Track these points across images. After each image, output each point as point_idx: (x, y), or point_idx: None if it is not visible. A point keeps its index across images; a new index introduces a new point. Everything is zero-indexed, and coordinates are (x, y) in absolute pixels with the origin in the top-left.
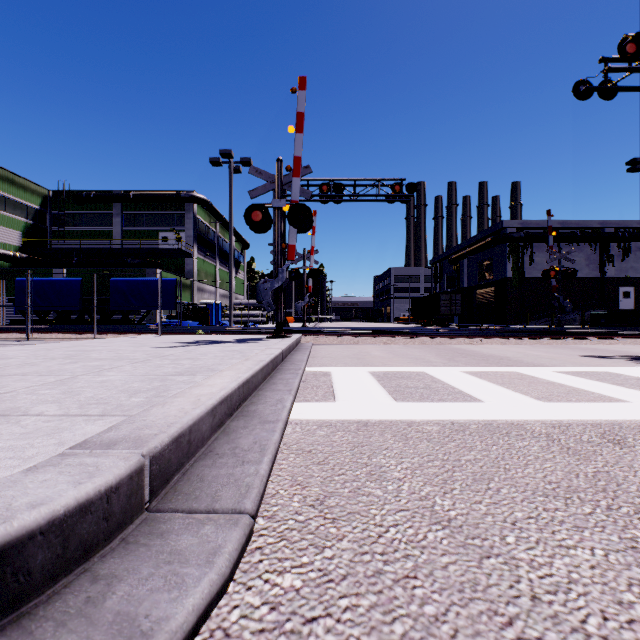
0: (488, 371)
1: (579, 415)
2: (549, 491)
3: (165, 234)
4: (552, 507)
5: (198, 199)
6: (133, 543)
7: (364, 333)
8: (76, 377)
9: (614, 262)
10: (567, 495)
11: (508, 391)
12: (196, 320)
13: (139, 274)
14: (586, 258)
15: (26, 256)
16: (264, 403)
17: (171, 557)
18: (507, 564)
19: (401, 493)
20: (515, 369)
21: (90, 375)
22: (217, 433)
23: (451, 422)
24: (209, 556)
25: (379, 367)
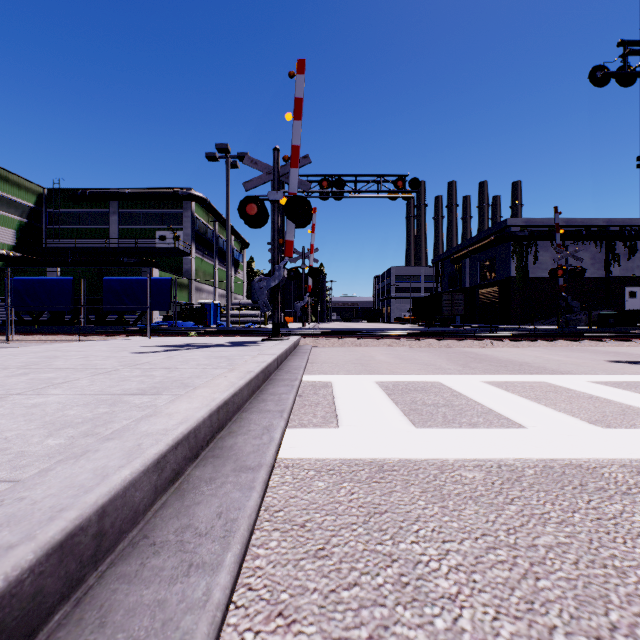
0: (513, 381)
1: None
2: None
3: (162, 233)
4: None
5: (196, 197)
6: None
7: (366, 335)
8: (5, 398)
9: (620, 261)
10: None
11: (549, 410)
12: (193, 320)
13: (135, 273)
14: (591, 257)
15: (20, 255)
16: (246, 433)
17: None
18: None
19: None
20: (543, 378)
21: (26, 394)
22: (167, 493)
23: (496, 463)
24: None
25: (387, 376)
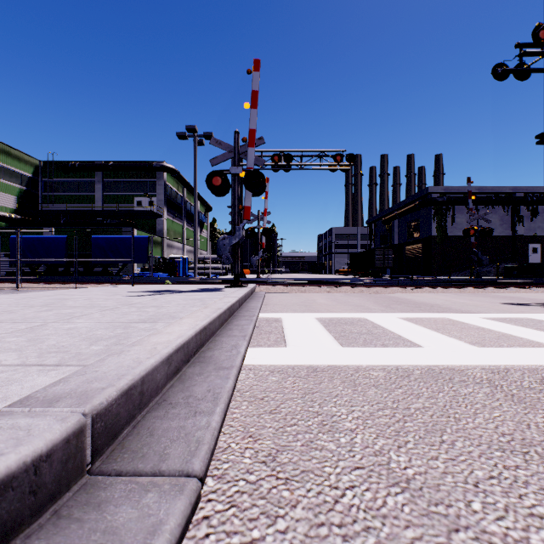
0: (422, 317)
1: (514, 360)
2: (504, 444)
3: (139, 198)
4: (512, 464)
5: (168, 168)
6: (65, 517)
7: (310, 283)
8: (46, 324)
9: (524, 222)
10: (524, 449)
11: (443, 336)
12: (166, 272)
13: (117, 232)
14: (500, 219)
15: (20, 217)
16: (220, 349)
17: (104, 538)
18: (479, 540)
19: (354, 447)
20: (446, 315)
21: (60, 322)
22: (173, 380)
23: (395, 367)
24: (147, 536)
25: (324, 314)
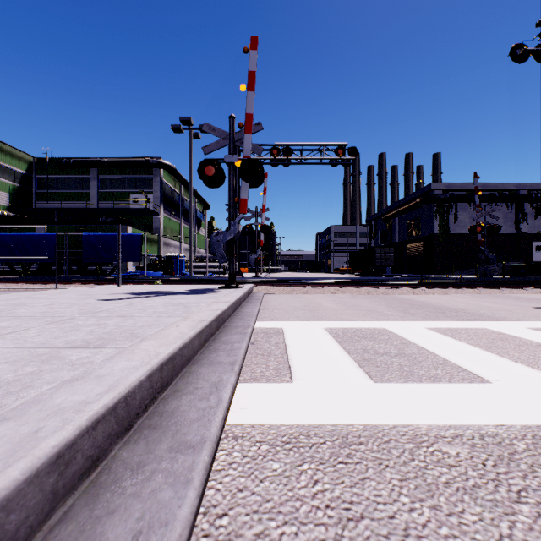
0: (456, 328)
1: None
2: None
3: (135, 196)
4: None
5: (164, 165)
6: None
7: (312, 283)
8: None
9: (528, 220)
10: None
11: (505, 360)
12: (162, 271)
13: (111, 230)
14: (503, 216)
15: (13, 214)
16: (192, 392)
17: None
18: None
19: None
20: (483, 325)
21: None
22: (76, 493)
23: (477, 433)
24: None
25: (334, 322)
